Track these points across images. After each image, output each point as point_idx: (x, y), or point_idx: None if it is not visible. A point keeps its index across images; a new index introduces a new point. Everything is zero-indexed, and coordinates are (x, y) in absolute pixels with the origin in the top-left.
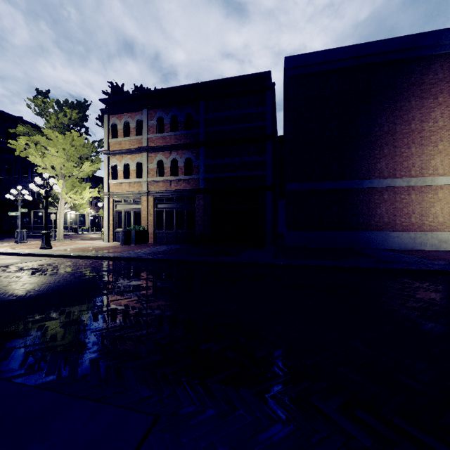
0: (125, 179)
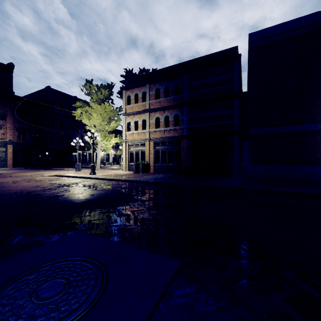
0: (135, 131)
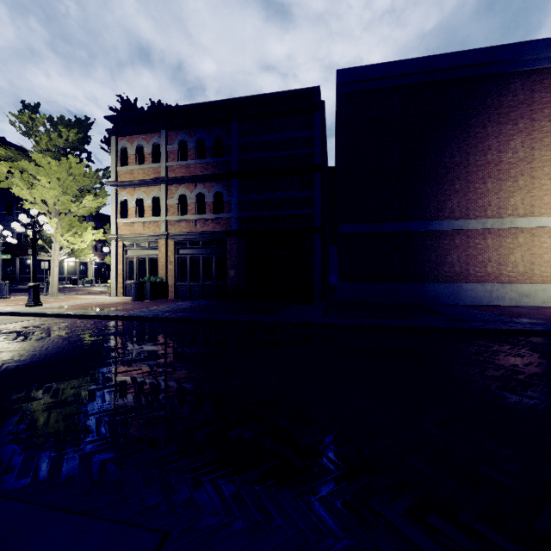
0: (138, 218)
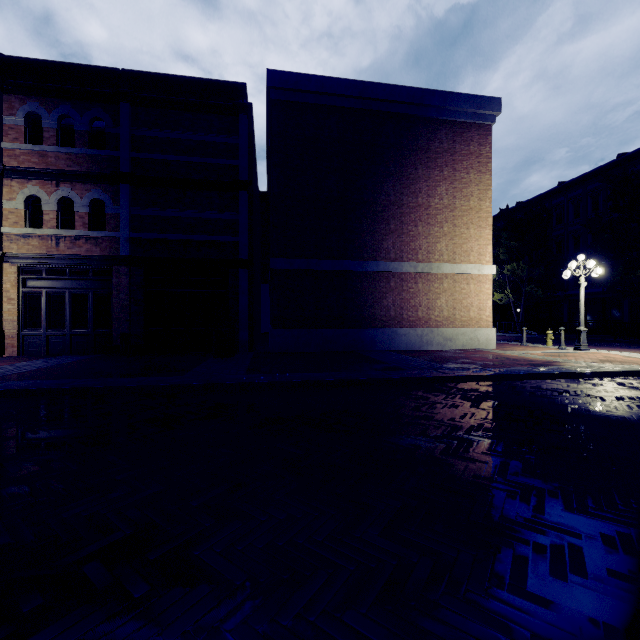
0: None
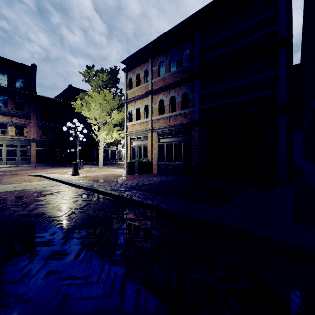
0: (137, 120)
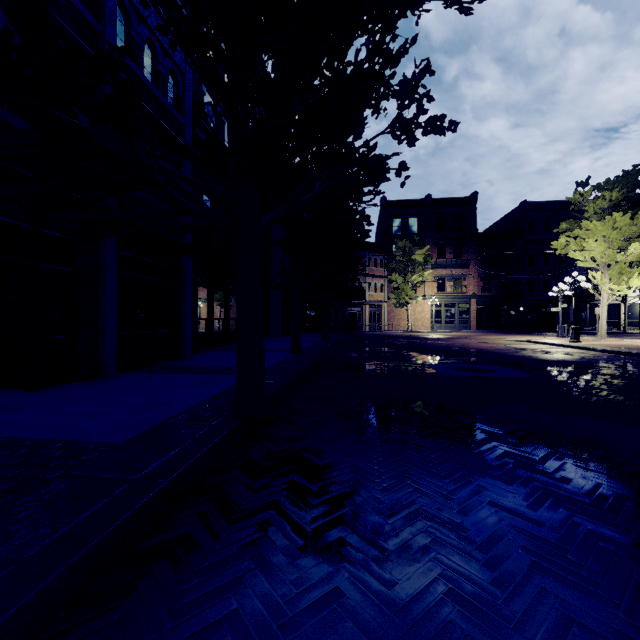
0: None
